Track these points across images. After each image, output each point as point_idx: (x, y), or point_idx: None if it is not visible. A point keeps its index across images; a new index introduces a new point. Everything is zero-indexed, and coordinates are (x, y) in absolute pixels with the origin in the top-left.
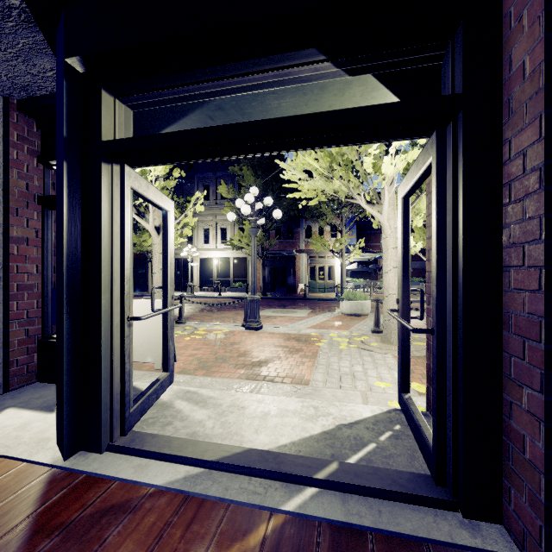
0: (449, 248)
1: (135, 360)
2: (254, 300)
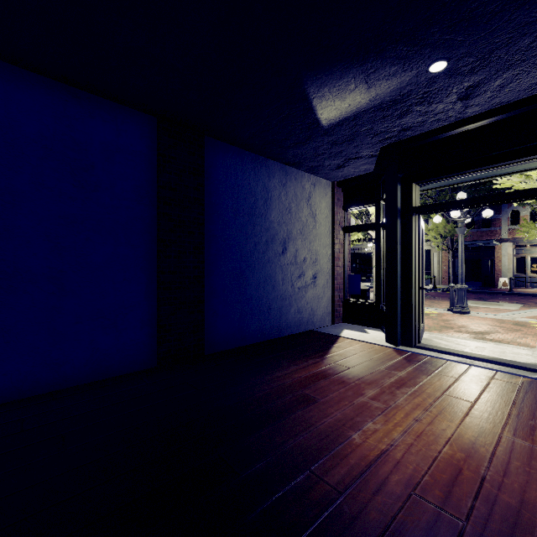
0: None
1: None
2: (461, 289)
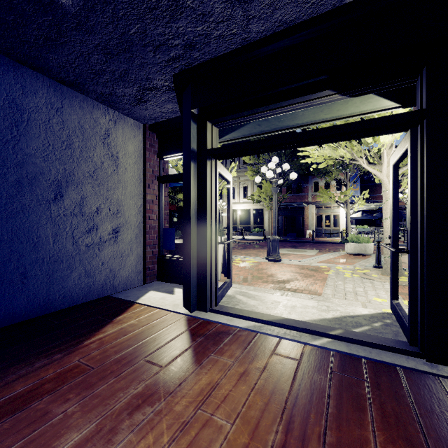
0: (419, 201)
1: None
2: (275, 240)
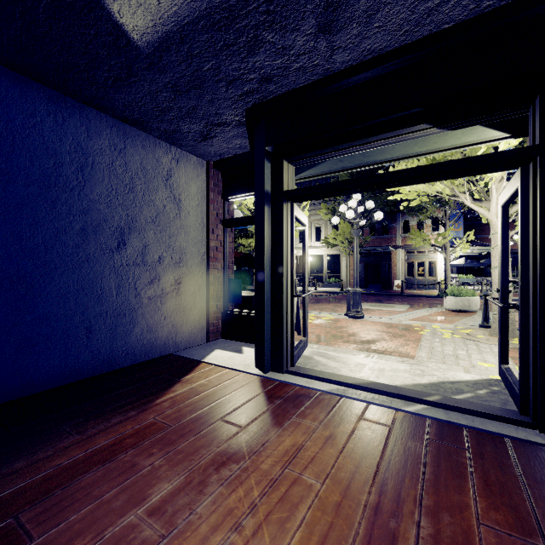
0: (531, 249)
1: None
2: (356, 292)
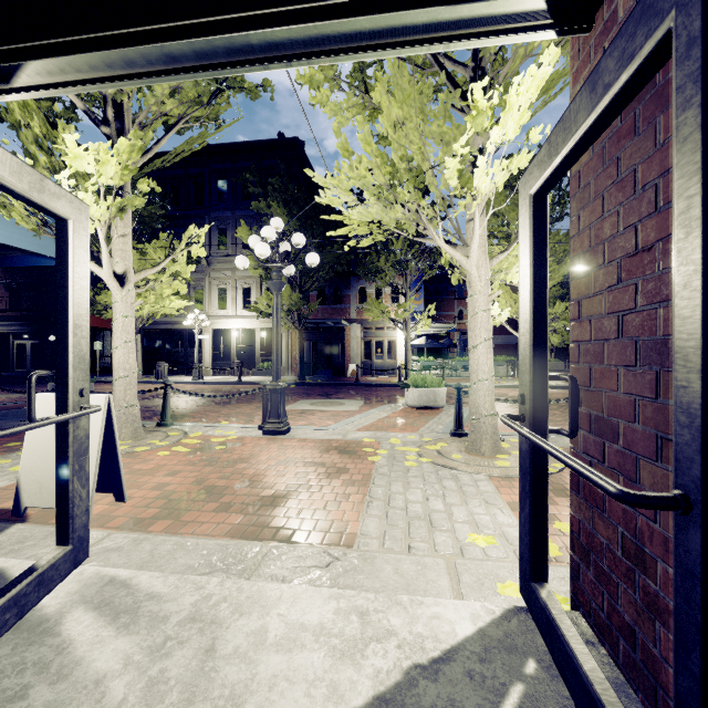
0: None
1: (41, 504)
2: (276, 390)
